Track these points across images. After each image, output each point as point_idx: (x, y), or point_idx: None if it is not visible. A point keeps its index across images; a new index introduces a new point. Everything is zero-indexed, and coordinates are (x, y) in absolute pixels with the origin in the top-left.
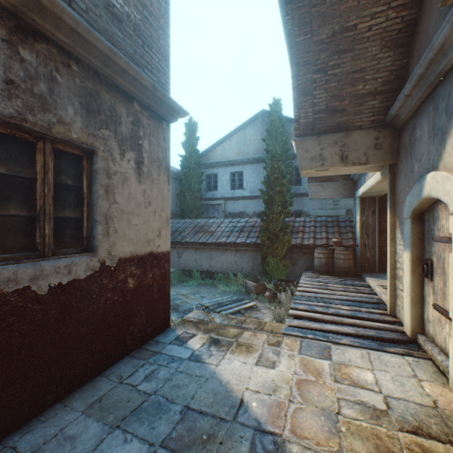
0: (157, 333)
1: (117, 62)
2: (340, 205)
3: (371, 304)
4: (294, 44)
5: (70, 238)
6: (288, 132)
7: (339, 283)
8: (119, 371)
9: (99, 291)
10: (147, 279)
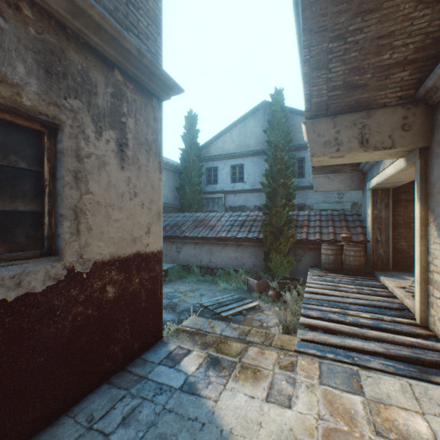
0: (145, 349)
1: (87, 12)
2: (346, 198)
3: (393, 309)
4: (307, 5)
5: (24, 238)
6: (290, 123)
7: (351, 283)
8: (91, 408)
9: (65, 305)
10: (132, 286)
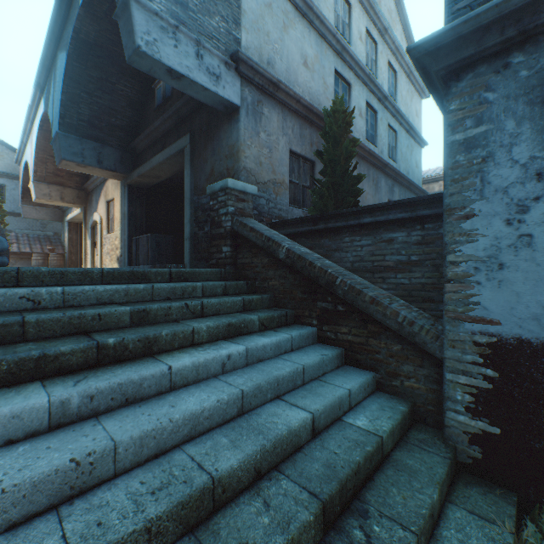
0: None
1: None
2: (49, 228)
3: None
4: (40, 142)
5: None
6: None
7: None
8: None
9: None
10: None
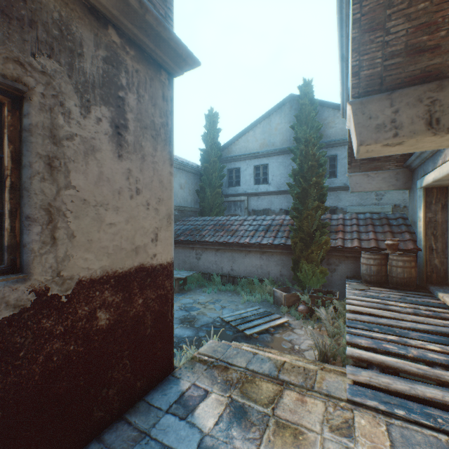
0: (151, 387)
1: None
2: (385, 200)
3: None
4: None
5: None
6: (320, 117)
7: (402, 300)
8: None
9: (33, 342)
10: (134, 308)
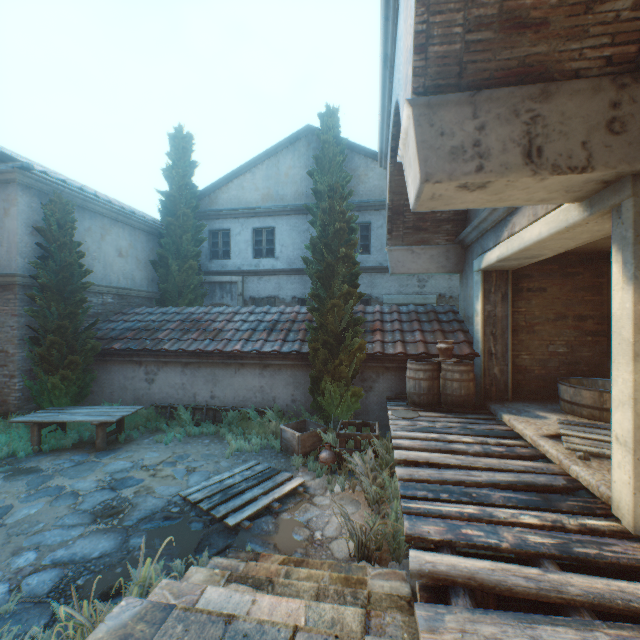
0: None
1: None
2: (429, 287)
3: (558, 490)
4: None
5: None
6: (349, 166)
7: (464, 431)
8: None
9: None
10: None
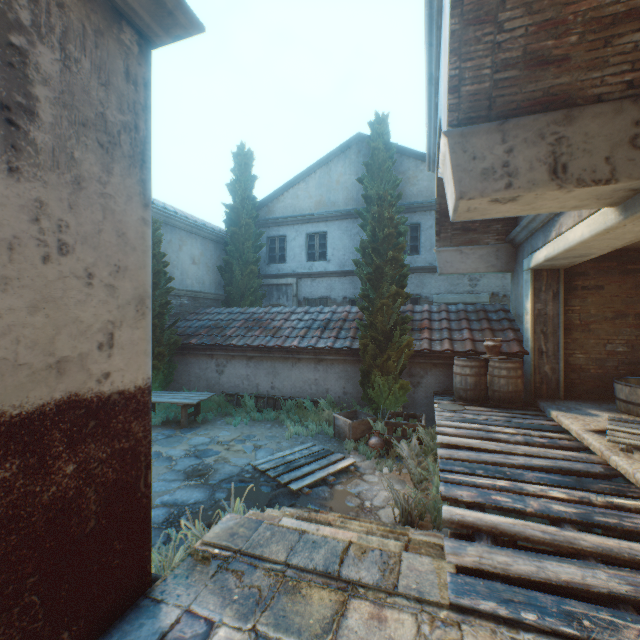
0: (99, 631)
1: None
2: (481, 286)
3: (595, 476)
4: None
5: None
6: (398, 169)
7: (508, 424)
8: None
9: None
10: (53, 486)
